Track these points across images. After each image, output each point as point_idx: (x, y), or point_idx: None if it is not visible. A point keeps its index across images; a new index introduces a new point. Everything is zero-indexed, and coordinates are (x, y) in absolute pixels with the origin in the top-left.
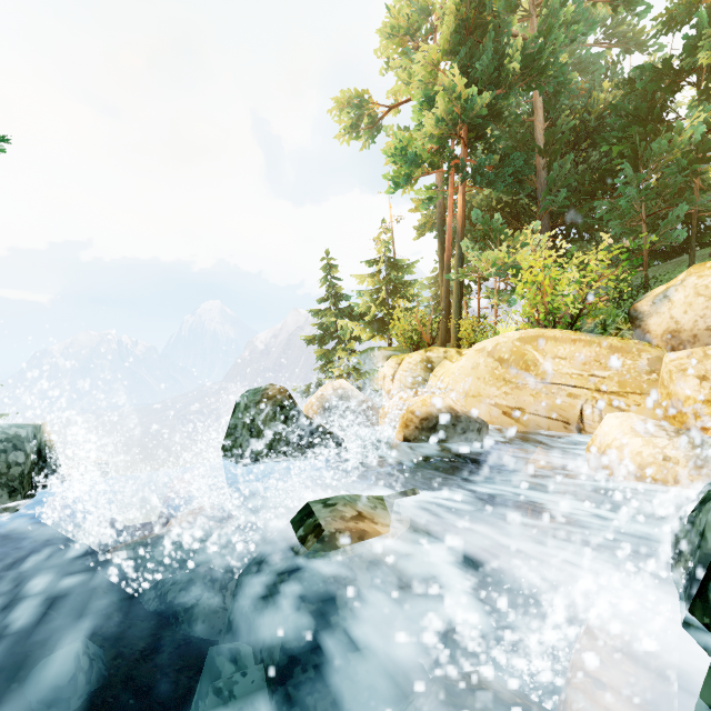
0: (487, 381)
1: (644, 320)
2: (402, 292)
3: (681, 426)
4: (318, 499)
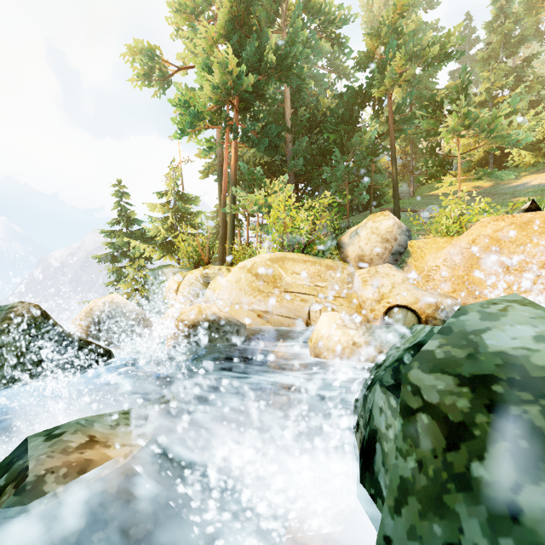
0: (246, 292)
1: (346, 248)
2: (189, 221)
3: (364, 317)
4: (69, 419)
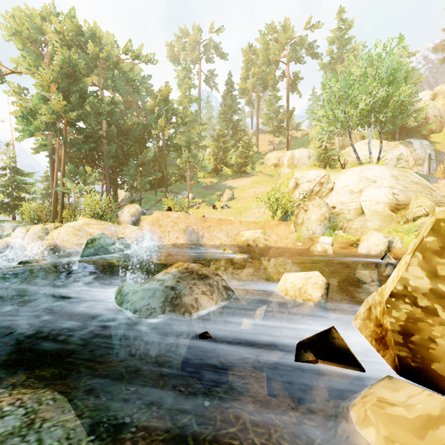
0: (71, 236)
1: (119, 217)
2: (24, 189)
3: None
4: None
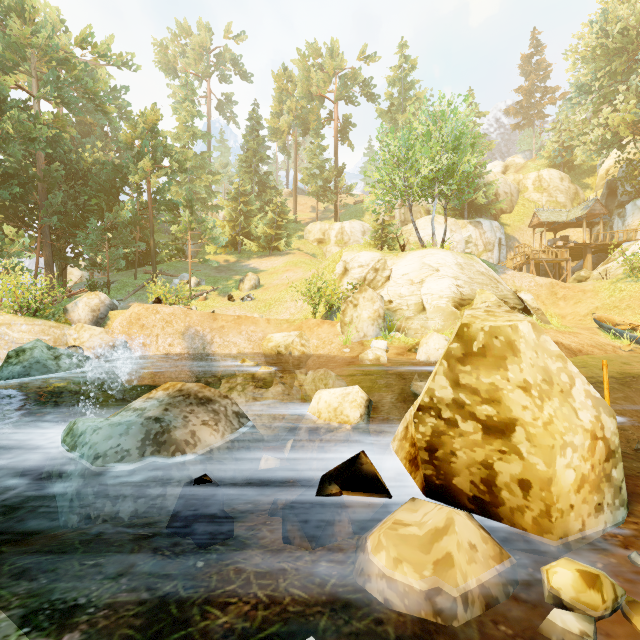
0: None
1: (70, 313)
2: None
3: None
4: None
